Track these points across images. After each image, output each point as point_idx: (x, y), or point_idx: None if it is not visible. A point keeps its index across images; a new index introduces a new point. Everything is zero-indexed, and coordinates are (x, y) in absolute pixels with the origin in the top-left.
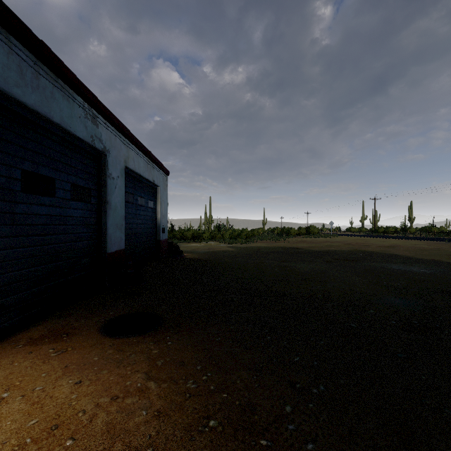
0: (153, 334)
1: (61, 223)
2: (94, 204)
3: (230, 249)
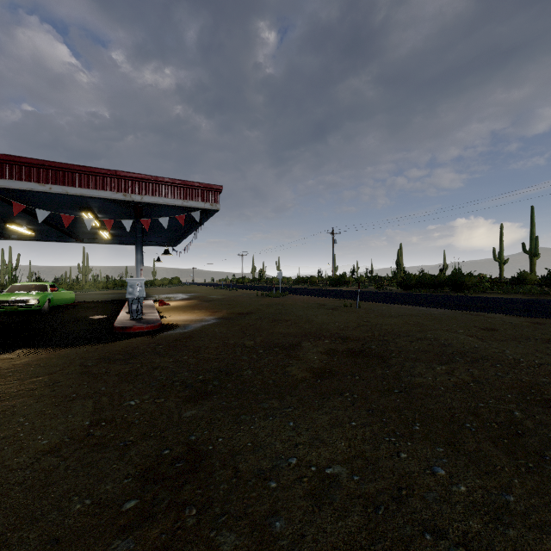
0: None
1: None
2: None
3: None
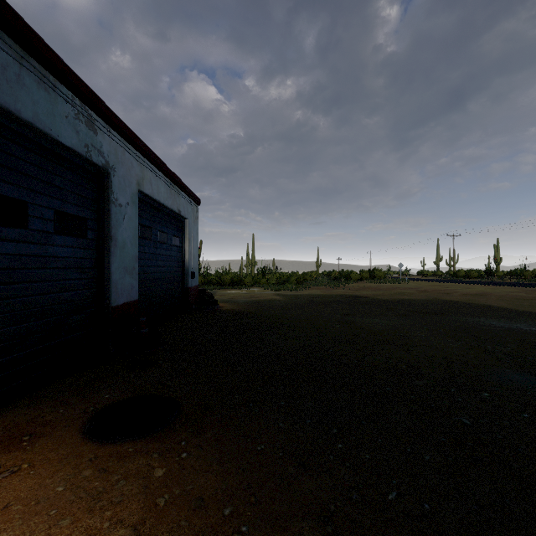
0: (161, 436)
1: (38, 265)
2: (91, 240)
3: (278, 297)
